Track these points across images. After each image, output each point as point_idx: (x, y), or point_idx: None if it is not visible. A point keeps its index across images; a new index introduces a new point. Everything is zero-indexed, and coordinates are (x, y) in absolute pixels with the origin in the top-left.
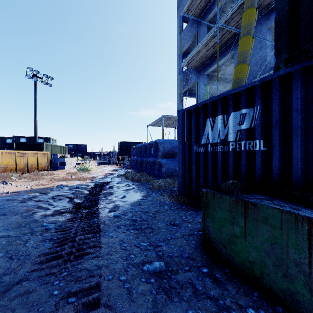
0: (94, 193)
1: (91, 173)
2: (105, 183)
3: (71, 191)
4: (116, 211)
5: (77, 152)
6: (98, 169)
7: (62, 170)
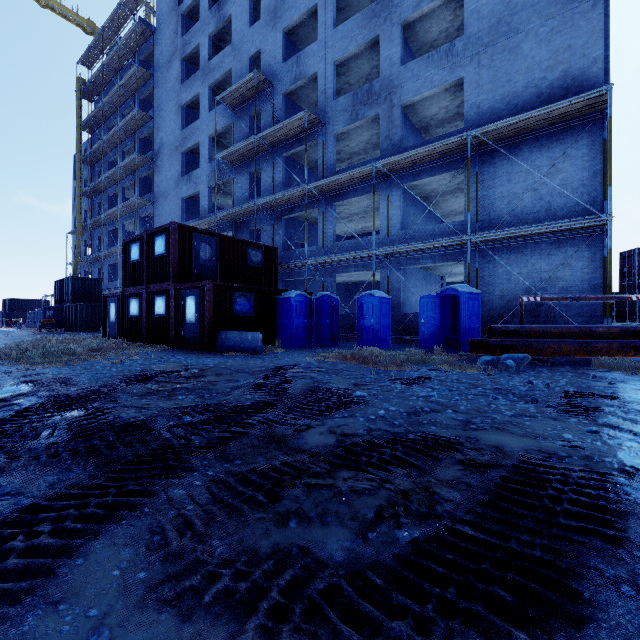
0: None
1: None
2: None
3: None
4: None
5: None
6: None
7: None
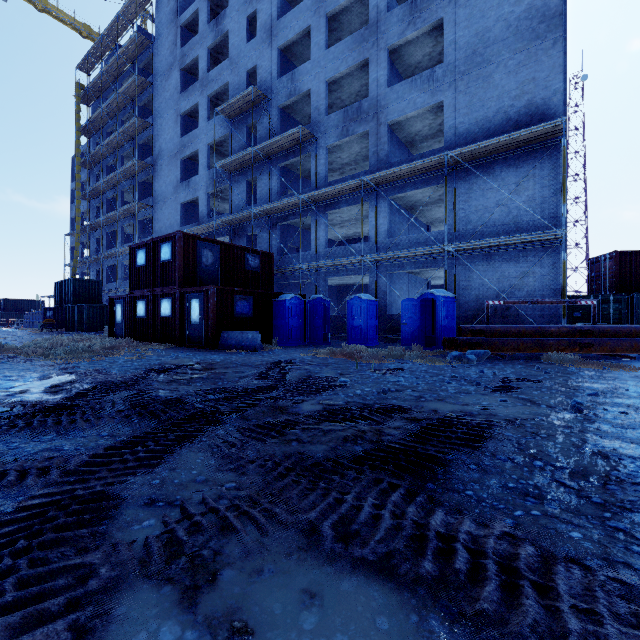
0: None
1: None
2: None
3: None
4: None
5: None
6: None
7: None
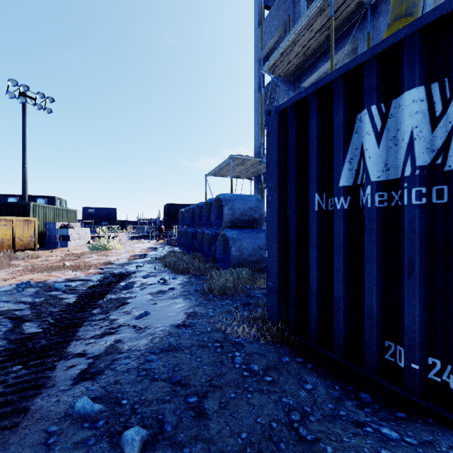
0: (83, 304)
1: (108, 255)
2: (122, 276)
3: (35, 298)
4: (99, 374)
5: (101, 220)
6: (124, 248)
7: (63, 250)
